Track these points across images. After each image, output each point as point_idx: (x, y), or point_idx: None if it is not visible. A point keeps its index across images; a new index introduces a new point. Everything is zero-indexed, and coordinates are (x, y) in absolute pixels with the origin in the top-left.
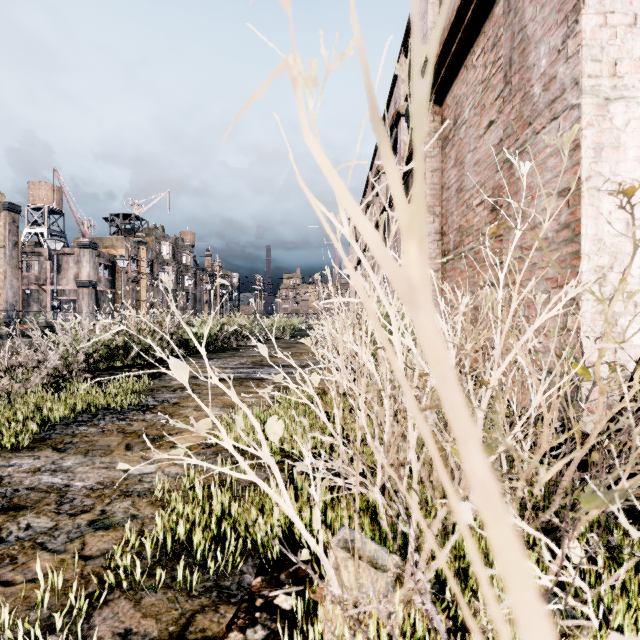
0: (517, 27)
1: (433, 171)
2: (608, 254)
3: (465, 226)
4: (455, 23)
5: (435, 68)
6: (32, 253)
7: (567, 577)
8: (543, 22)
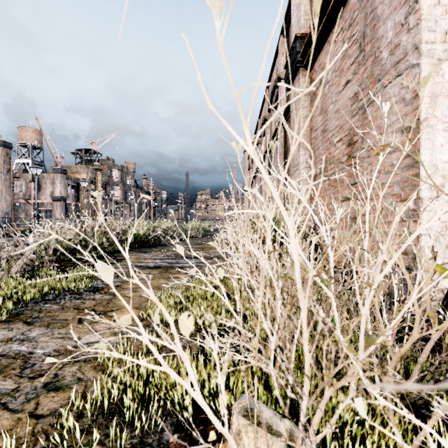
0: (369, 9)
1: (305, 118)
2: (440, 176)
3: (328, 157)
4: (321, 10)
5: (306, 43)
6: (20, 177)
7: (427, 438)
8: (390, 4)
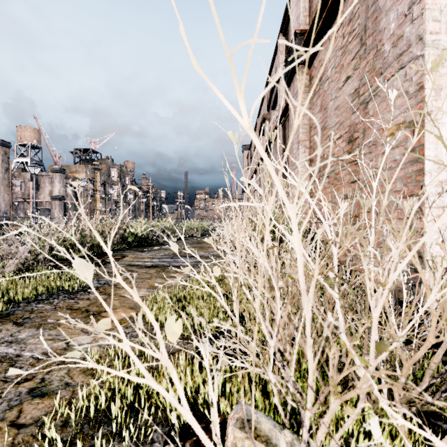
0: (371, 1)
1: (304, 115)
2: (446, 171)
3: (328, 154)
4: (321, 5)
5: (306, 40)
6: (19, 176)
7: None
8: None
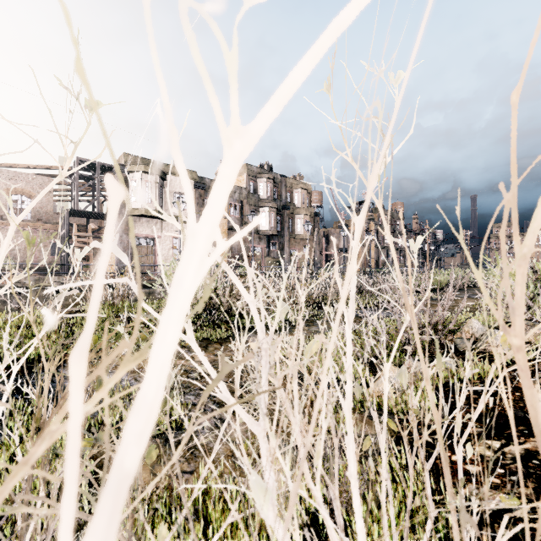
0: None
1: None
2: None
3: None
4: None
5: None
6: None
7: None
8: None
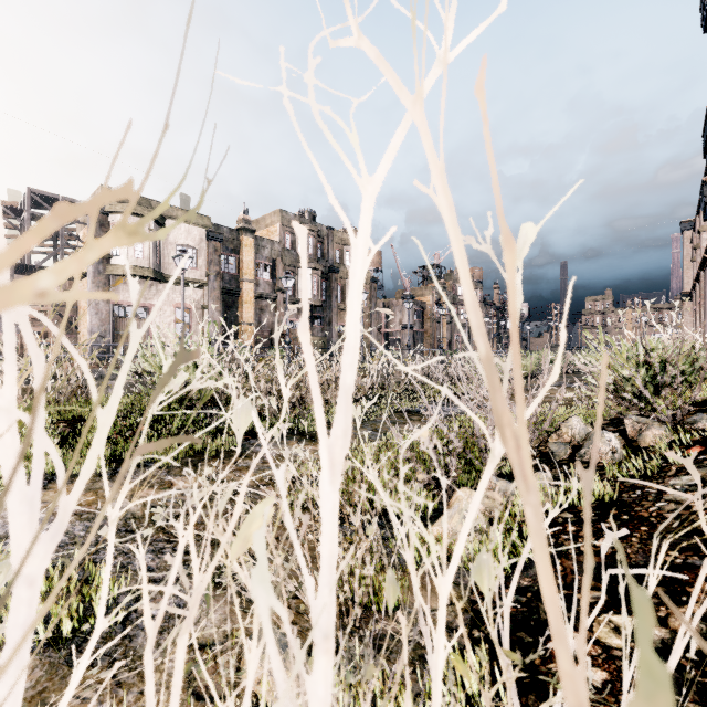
0: None
1: None
2: None
3: None
4: None
5: None
6: None
7: None
8: None
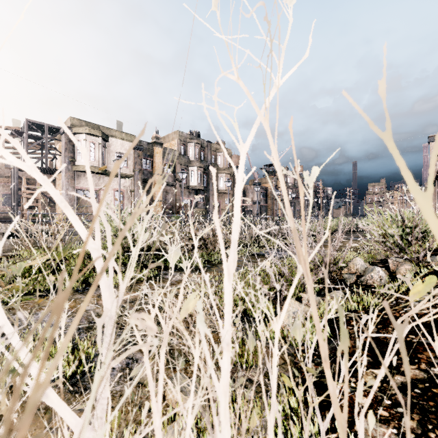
0: None
1: None
2: None
3: None
4: None
5: None
6: None
7: None
8: None
